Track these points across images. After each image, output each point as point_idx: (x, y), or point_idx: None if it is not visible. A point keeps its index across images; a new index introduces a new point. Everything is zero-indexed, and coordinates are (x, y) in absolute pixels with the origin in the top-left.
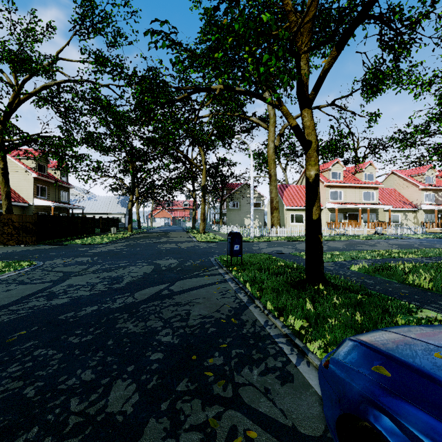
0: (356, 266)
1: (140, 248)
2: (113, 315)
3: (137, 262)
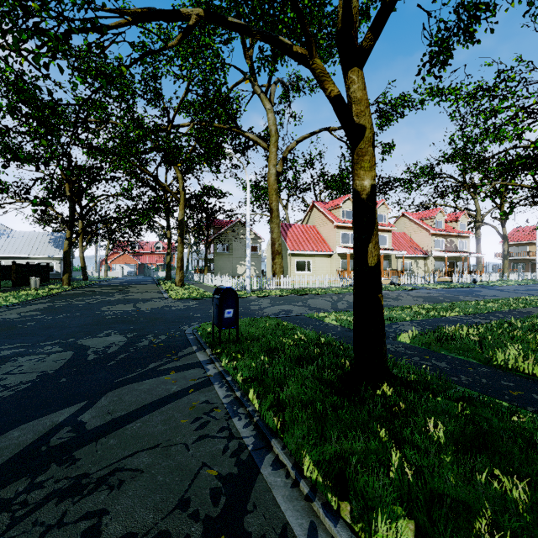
0: (404, 335)
1: (67, 315)
2: None
3: (42, 344)
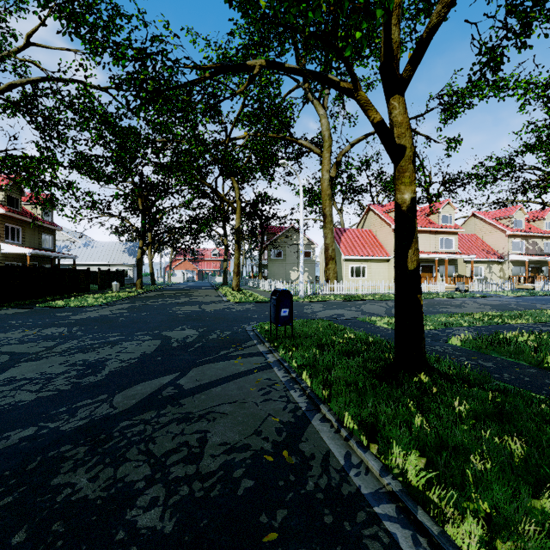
0: (456, 339)
1: (147, 313)
2: (58, 449)
3: (136, 334)
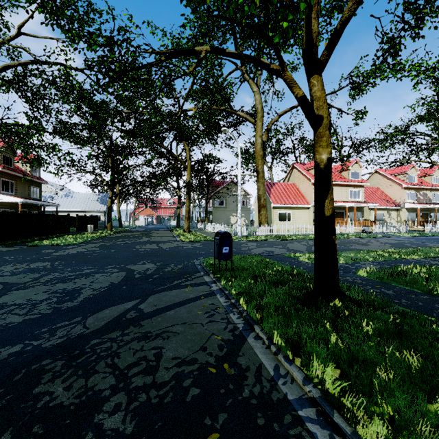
0: (363, 271)
1: (115, 250)
2: (39, 363)
3: (106, 267)
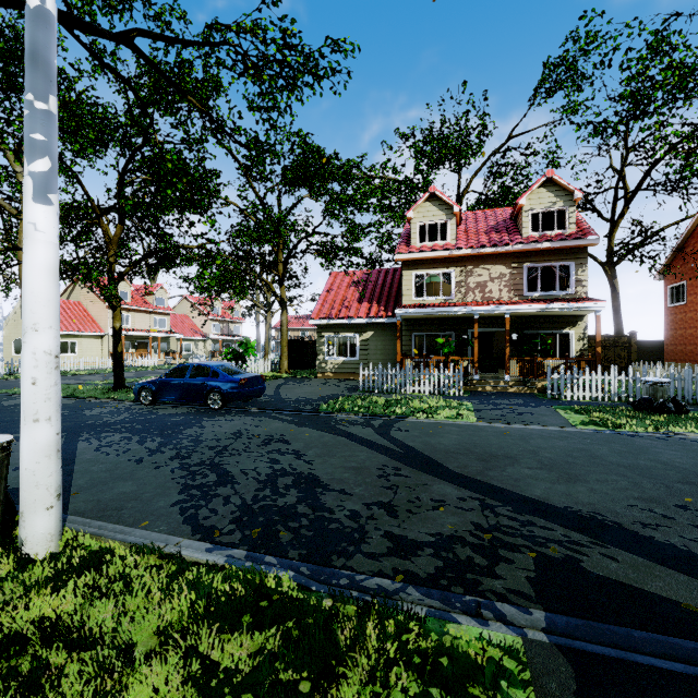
0: None
1: None
2: None
3: None
